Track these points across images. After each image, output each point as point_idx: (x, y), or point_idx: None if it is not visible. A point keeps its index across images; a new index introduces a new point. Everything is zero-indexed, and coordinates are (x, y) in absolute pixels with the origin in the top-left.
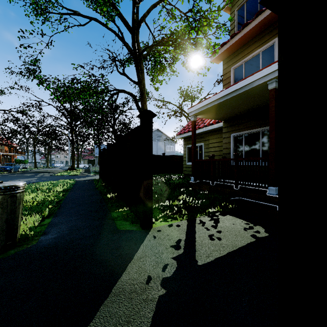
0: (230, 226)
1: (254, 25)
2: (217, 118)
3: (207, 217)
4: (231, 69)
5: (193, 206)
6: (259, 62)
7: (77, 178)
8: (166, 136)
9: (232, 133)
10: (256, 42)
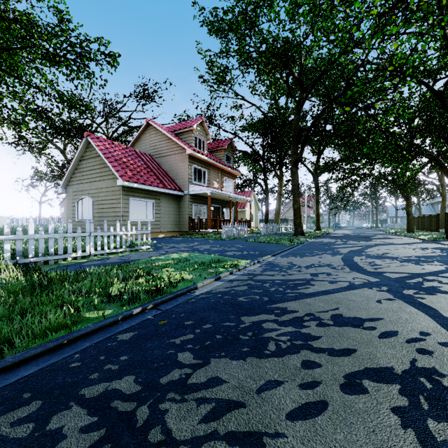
0: None
1: None
2: None
3: None
4: None
5: None
6: None
7: None
8: None
9: None
10: None
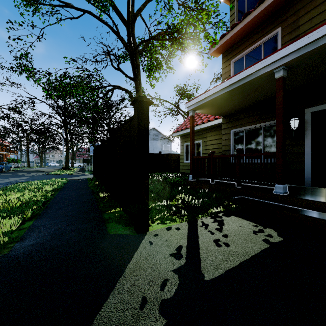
0: (237, 229)
1: (256, 14)
2: (217, 114)
3: (209, 218)
4: (231, 62)
5: (193, 206)
6: (261, 54)
7: (71, 177)
8: (163, 135)
9: (231, 129)
10: (258, 33)
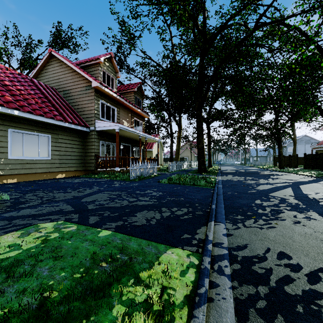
0: None
1: None
2: (321, 148)
3: None
4: None
5: None
6: None
7: None
8: (314, 139)
9: None
10: None
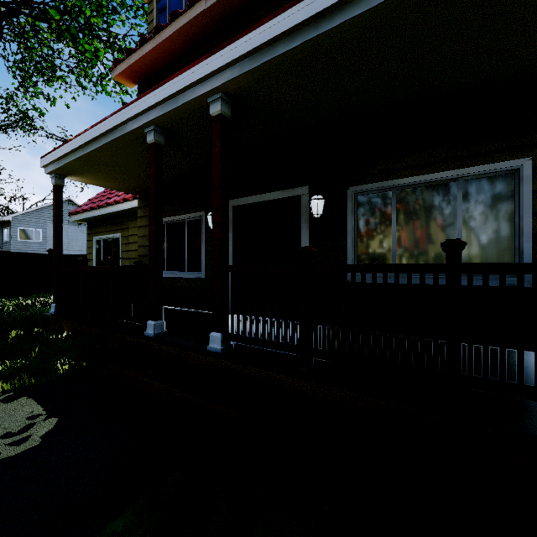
0: None
1: (170, 34)
2: (121, 189)
3: None
4: None
5: None
6: None
7: None
8: None
9: None
10: (181, 68)
